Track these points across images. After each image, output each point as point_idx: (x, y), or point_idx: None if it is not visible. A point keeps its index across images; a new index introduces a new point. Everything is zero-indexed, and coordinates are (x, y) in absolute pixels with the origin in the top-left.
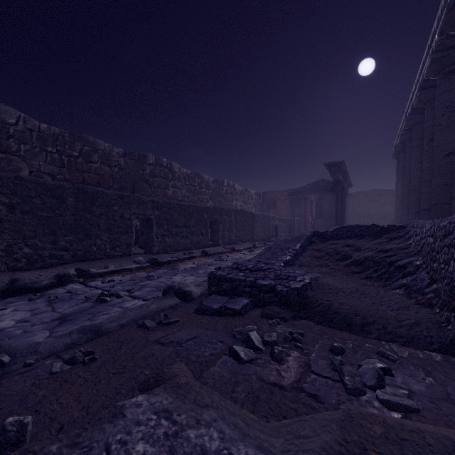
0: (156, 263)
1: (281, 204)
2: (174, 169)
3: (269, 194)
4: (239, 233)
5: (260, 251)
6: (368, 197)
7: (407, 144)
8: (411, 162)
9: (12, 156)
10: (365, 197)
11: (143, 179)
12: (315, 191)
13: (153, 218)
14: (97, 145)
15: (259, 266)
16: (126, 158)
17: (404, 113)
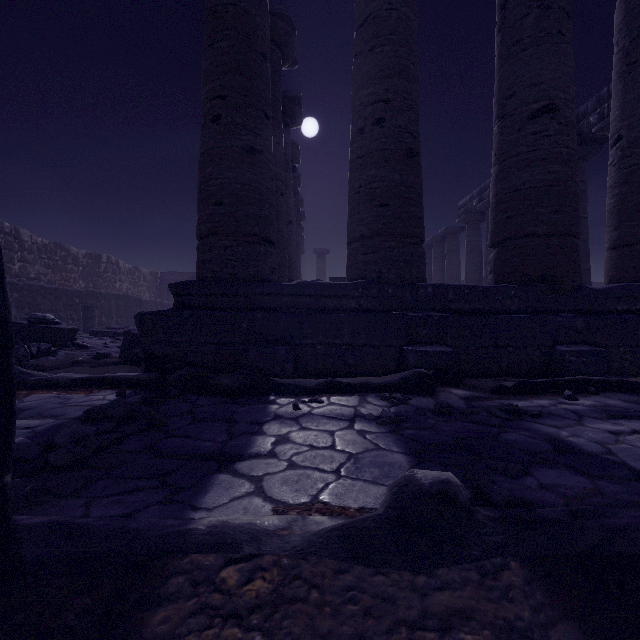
0: None
1: None
2: (23, 237)
3: (169, 275)
4: (121, 320)
5: None
6: None
7: None
8: None
9: None
10: None
11: None
12: None
13: (11, 301)
14: None
15: (121, 327)
16: None
17: None
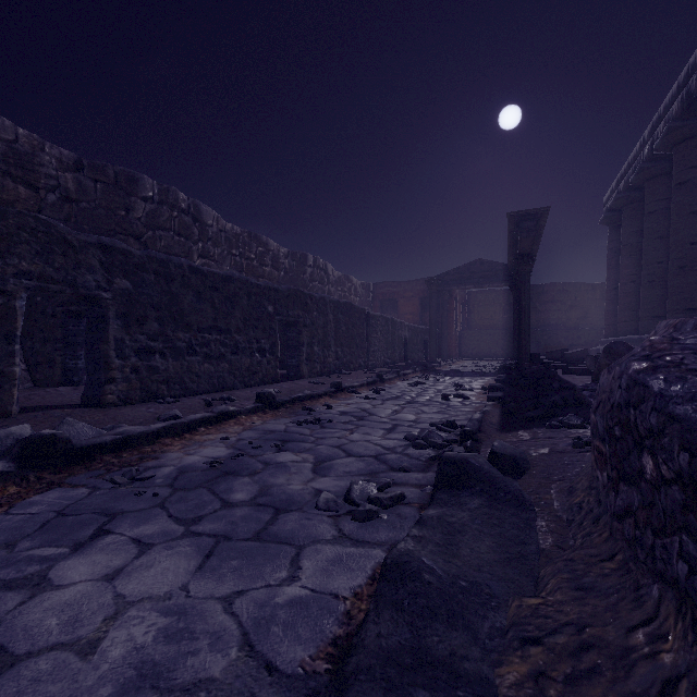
0: (55, 455)
1: (406, 304)
2: (205, 219)
3: (384, 287)
4: (342, 351)
5: (398, 389)
6: (545, 296)
7: (649, 188)
8: (671, 214)
9: None
10: (539, 295)
11: (127, 230)
12: (467, 280)
13: (107, 299)
14: None
15: None
16: (81, 176)
17: (648, 128)
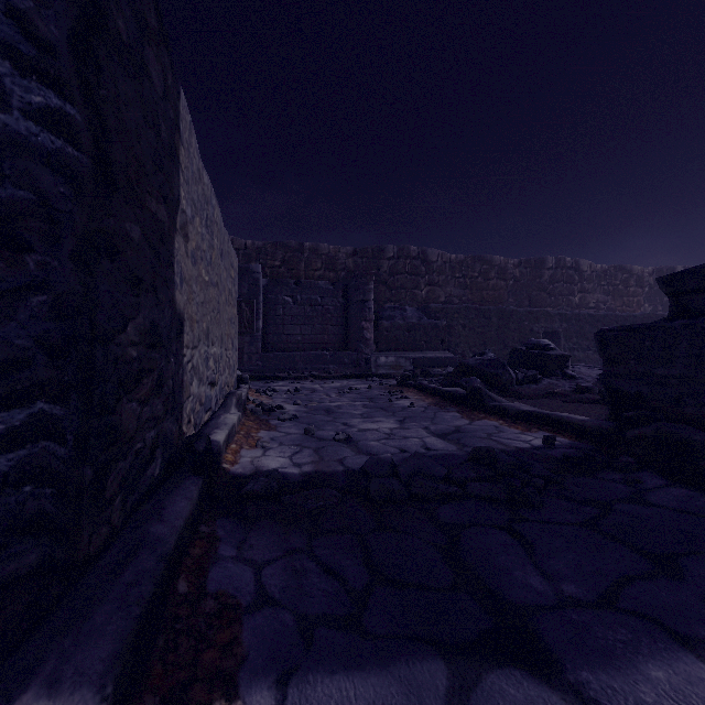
0: None
1: None
2: (582, 268)
3: None
4: None
5: None
6: None
7: None
8: None
9: (435, 287)
10: None
11: (540, 288)
12: None
13: (560, 331)
14: (494, 261)
15: None
16: (521, 268)
17: None
